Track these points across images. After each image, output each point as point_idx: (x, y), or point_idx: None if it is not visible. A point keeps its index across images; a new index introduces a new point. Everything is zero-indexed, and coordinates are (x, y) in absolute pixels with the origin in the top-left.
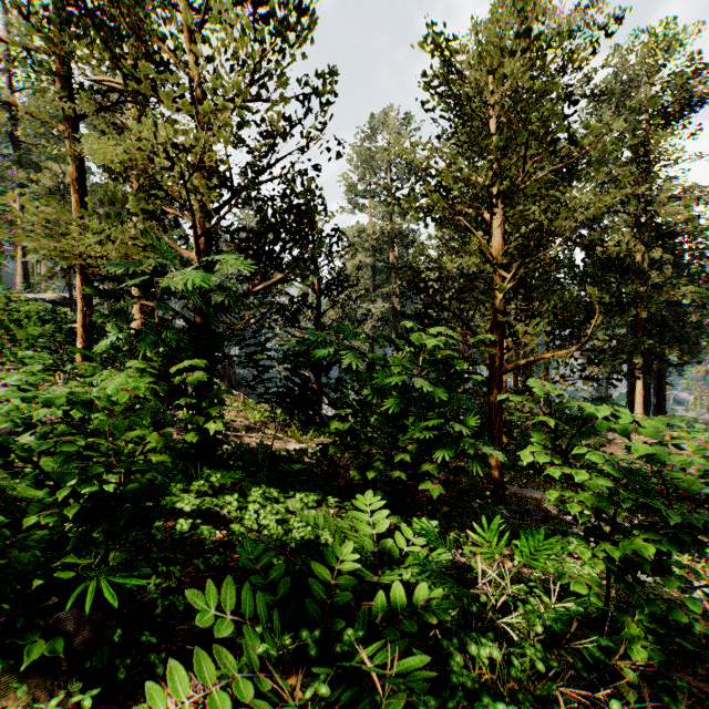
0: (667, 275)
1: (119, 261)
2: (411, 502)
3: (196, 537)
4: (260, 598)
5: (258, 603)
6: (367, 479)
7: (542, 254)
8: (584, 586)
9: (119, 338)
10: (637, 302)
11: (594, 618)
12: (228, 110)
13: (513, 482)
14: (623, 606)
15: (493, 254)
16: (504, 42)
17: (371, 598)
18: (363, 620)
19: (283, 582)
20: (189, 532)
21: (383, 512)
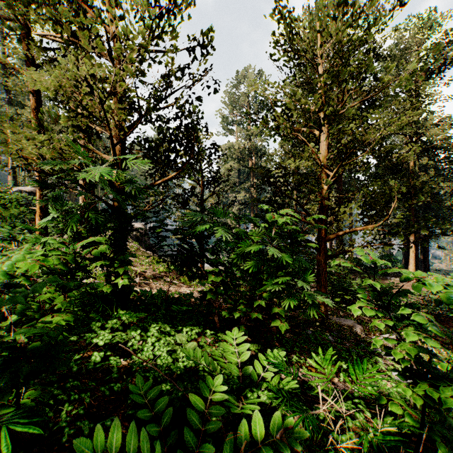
0: (431, 175)
1: (50, 161)
2: (265, 331)
3: (106, 366)
4: (144, 434)
5: (142, 439)
6: (234, 317)
7: (355, 158)
8: (399, 407)
9: (56, 217)
10: (422, 192)
11: (408, 433)
12: (131, 49)
13: (332, 313)
14: (431, 425)
15: (320, 159)
16: (329, 12)
17: (236, 419)
18: (230, 446)
19: (166, 412)
20: (100, 363)
21: (246, 345)
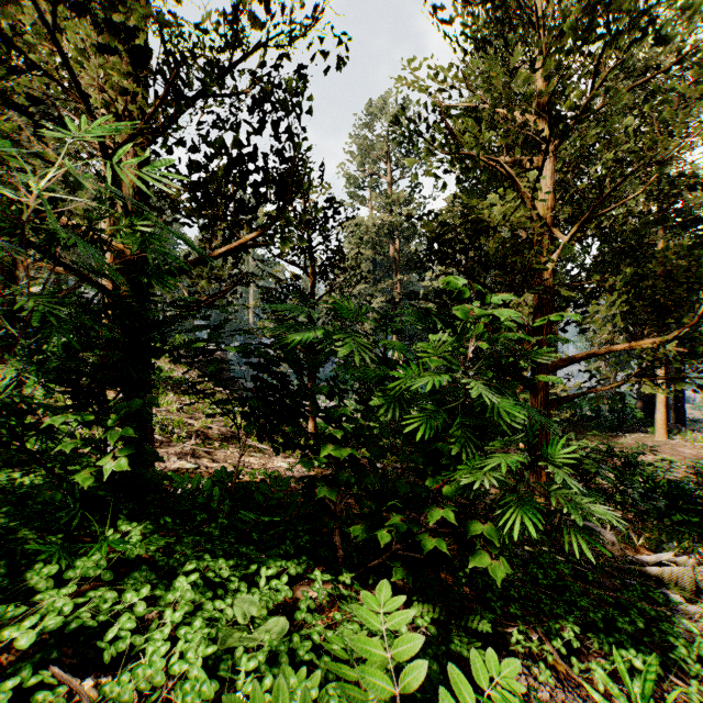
0: None
1: None
2: None
3: None
4: None
5: None
6: (376, 540)
7: (618, 204)
8: None
9: None
10: None
11: None
12: None
13: None
14: None
15: (539, 212)
16: None
17: None
18: None
19: None
20: None
21: (413, 638)
